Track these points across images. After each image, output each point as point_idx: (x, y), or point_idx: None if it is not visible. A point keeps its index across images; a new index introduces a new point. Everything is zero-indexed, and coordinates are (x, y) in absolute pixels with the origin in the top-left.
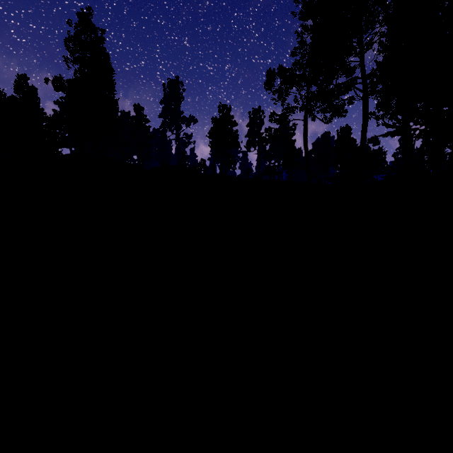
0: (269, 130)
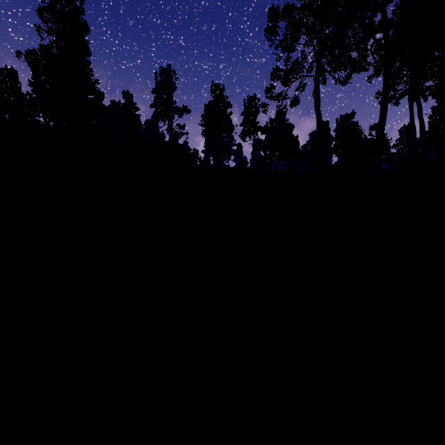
0: (271, 90)
